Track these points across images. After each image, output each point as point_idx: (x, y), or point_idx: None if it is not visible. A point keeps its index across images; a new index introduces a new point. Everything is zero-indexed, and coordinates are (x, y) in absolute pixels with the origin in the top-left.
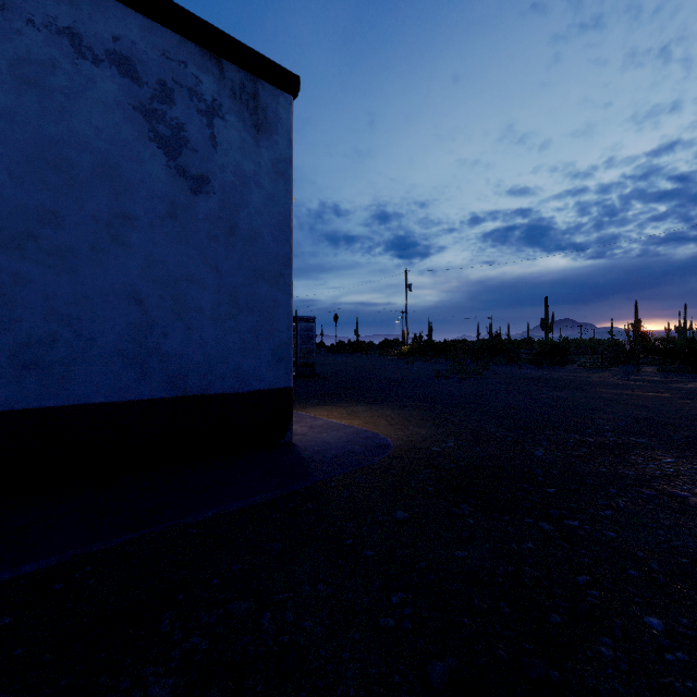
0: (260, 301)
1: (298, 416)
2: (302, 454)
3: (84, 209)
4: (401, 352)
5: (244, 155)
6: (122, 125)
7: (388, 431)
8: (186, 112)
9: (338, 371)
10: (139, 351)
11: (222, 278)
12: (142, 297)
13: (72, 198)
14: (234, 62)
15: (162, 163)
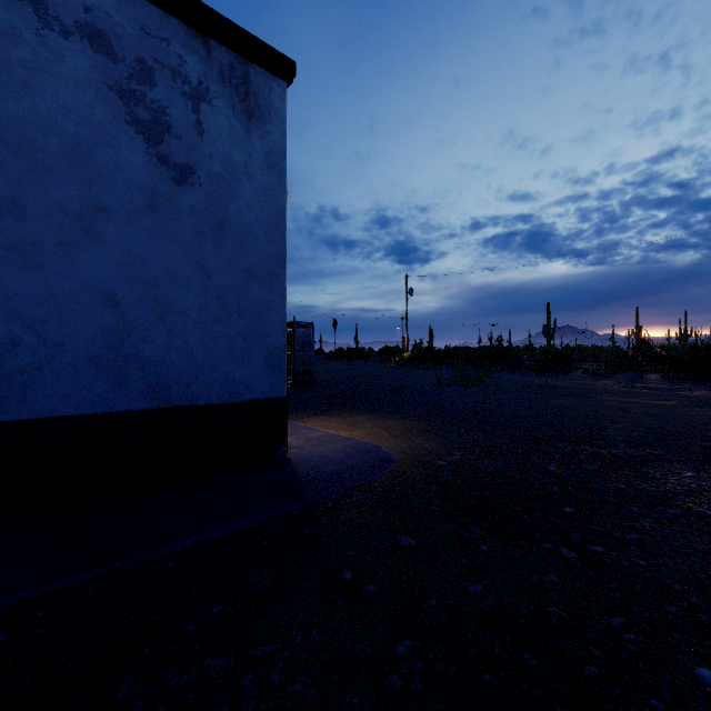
0: (252, 303)
1: (294, 427)
2: (297, 470)
3: (50, 198)
4: (402, 359)
5: (234, 144)
6: (95, 106)
7: (390, 443)
8: (169, 95)
9: (337, 379)
10: (115, 358)
11: (209, 278)
12: (118, 298)
13: (36, 186)
14: (223, 42)
15: (141, 150)
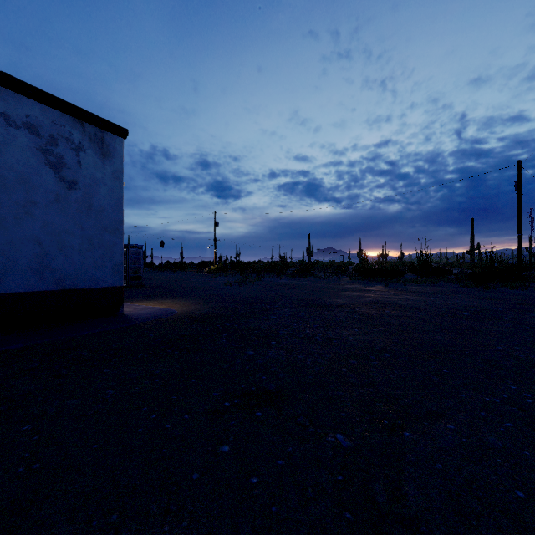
0: (105, 242)
1: (128, 305)
2: (128, 317)
3: (11, 199)
4: (210, 269)
5: (96, 169)
6: (31, 158)
7: (178, 308)
8: (65, 150)
9: (160, 283)
10: (40, 267)
11: (84, 231)
12: (41, 241)
13: (5, 194)
14: (91, 124)
15: (52, 175)
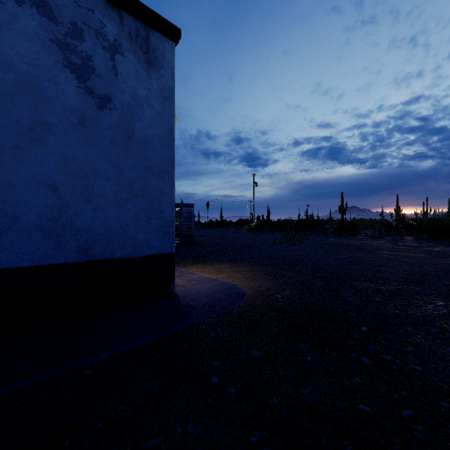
0: (151, 190)
1: (180, 272)
2: (181, 302)
3: (8, 116)
4: (250, 227)
5: (138, 82)
6: (41, 53)
7: (243, 283)
8: (93, 47)
9: (209, 240)
10: (55, 226)
11: (122, 172)
12: (57, 186)
13: None
14: (131, 13)
15: (74, 85)
